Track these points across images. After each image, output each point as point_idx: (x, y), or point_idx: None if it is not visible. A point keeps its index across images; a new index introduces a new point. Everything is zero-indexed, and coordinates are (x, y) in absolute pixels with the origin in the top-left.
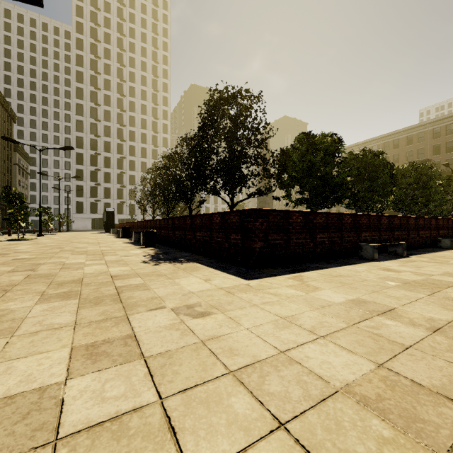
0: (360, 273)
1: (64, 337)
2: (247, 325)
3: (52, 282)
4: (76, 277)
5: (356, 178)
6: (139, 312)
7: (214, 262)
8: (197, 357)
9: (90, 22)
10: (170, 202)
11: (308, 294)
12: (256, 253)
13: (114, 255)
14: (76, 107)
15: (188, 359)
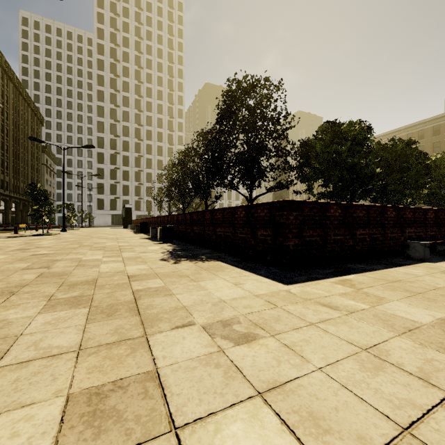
0: (422, 278)
1: (60, 374)
2: (317, 362)
3: (63, 282)
4: (90, 277)
5: (384, 170)
6: (161, 331)
7: (239, 261)
8: (262, 432)
9: (110, 27)
10: (186, 198)
11: (376, 308)
12: (290, 251)
13: (131, 251)
14: (98, 109)
15: (248, 439)
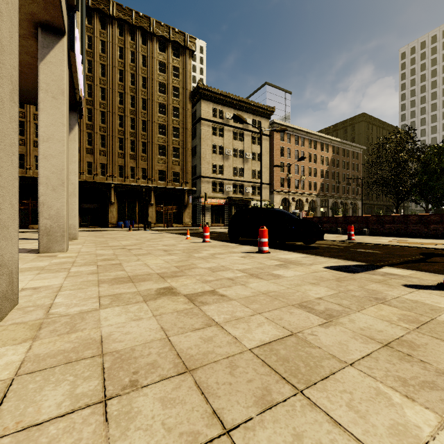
0: None
1: None
2: None
3: None
4: None
5: None
6: None
7: None
8: None
9: None
10: None
11: None
12: None
13: None
14: None
15: None
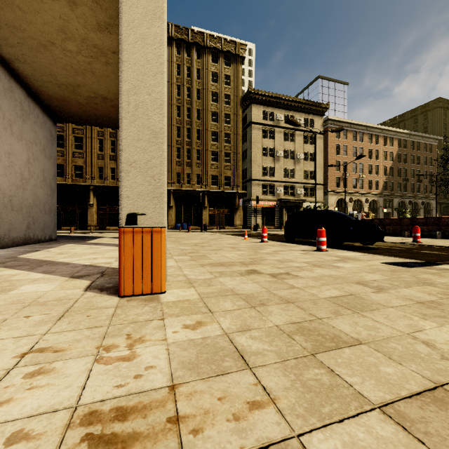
0: None
1: None
2: None
3: None
4: None
5: None
6: None
7: None
8: None
9: None
10: None
11: None
12: None
13: None
14: None
15: None
